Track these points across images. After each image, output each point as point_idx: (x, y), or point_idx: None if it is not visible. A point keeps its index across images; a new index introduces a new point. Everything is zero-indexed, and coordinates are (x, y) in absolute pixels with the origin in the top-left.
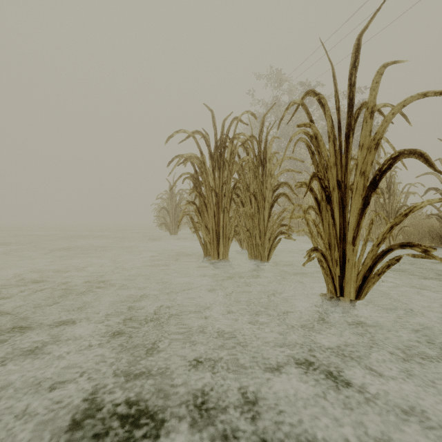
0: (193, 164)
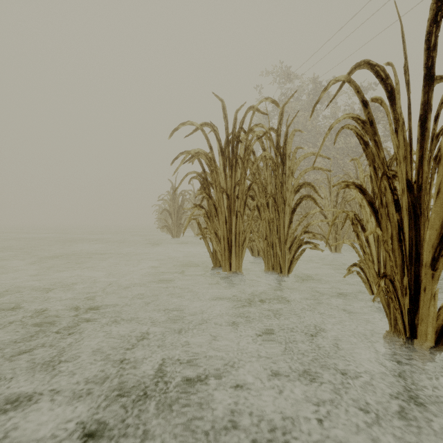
0: (200, 162)
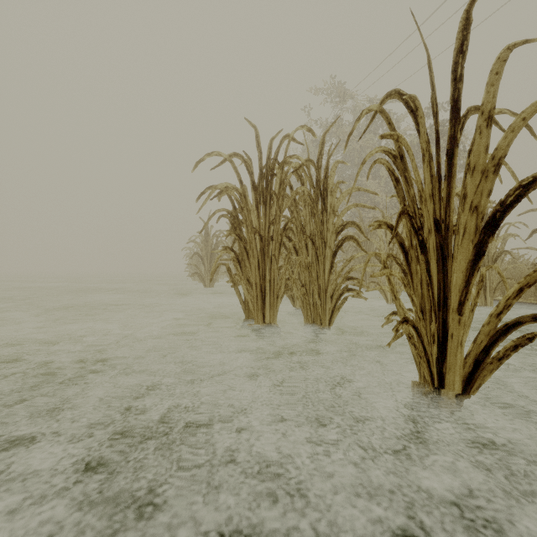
0: (230, 198)
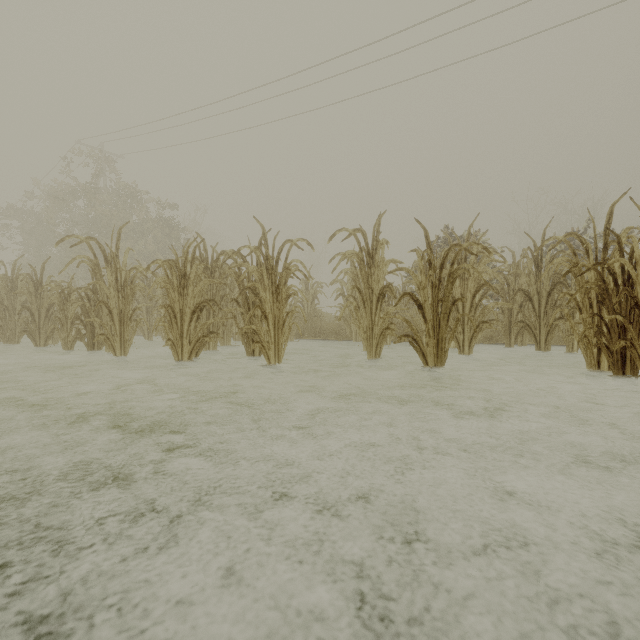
0: None
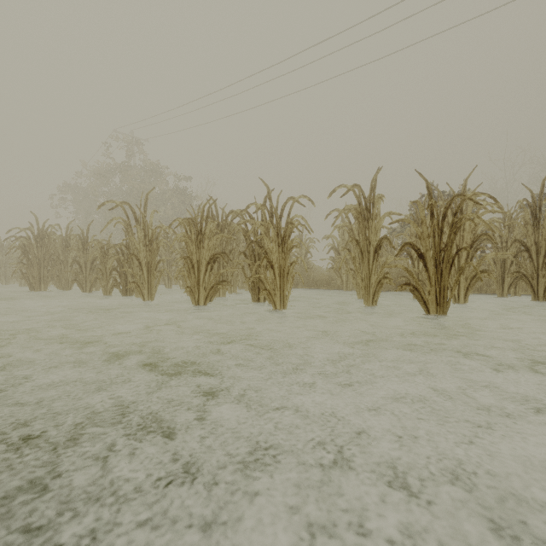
0: (23, 242)
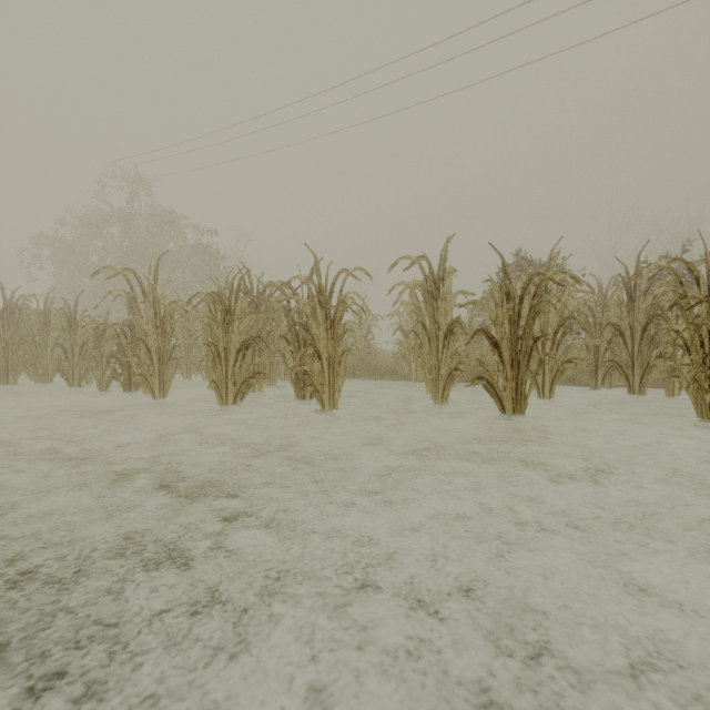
0: None
